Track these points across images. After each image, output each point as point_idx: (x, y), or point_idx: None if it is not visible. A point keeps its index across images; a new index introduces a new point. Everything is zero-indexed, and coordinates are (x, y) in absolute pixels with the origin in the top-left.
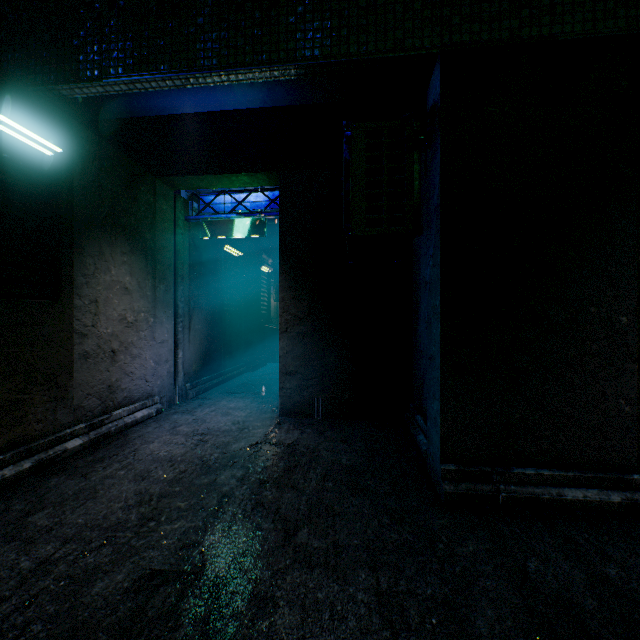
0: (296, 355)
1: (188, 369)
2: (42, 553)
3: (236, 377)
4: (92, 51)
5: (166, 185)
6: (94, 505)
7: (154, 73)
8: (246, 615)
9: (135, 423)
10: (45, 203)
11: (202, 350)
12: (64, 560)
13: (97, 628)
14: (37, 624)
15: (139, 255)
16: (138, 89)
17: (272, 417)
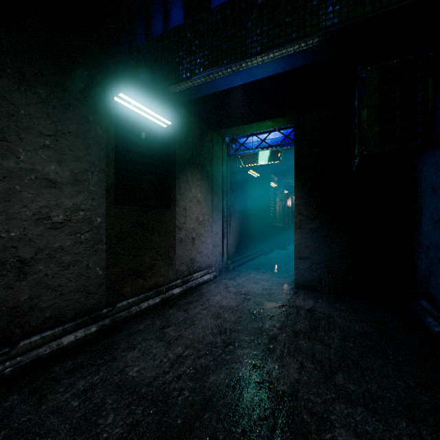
0: (307, 245)
1: (229, 251)
2: (177, 351)
3: (255, 258)
4: (186, 62)
5: (218, 135)
6: (195, 329)
7: (221, 66)
8: (312, 425)
9: (203, 282)
10: (163, 154)
11: (236, 239)
12: (189, 358)
13: (218, 403)
14: (186, 391)
15: (205, 180)
16: (210, 78)
17: (289, 288)
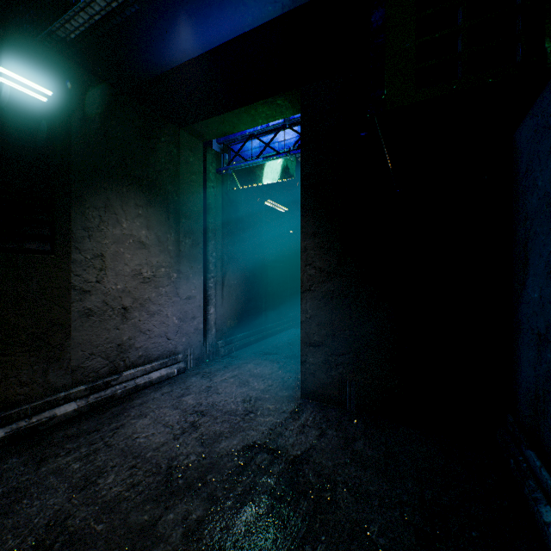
0: (321, 321)
1: (221, 325)
2: None
3: (279, 333)
4: None
5: (193, 137)
6: None
7: None
8: None
9: (149, 384)
10: (39, 152)
11: (238, 306)
12: None
13: None
14: None
15: (158, 208)
16: (115, 0)
17: (292, 397)
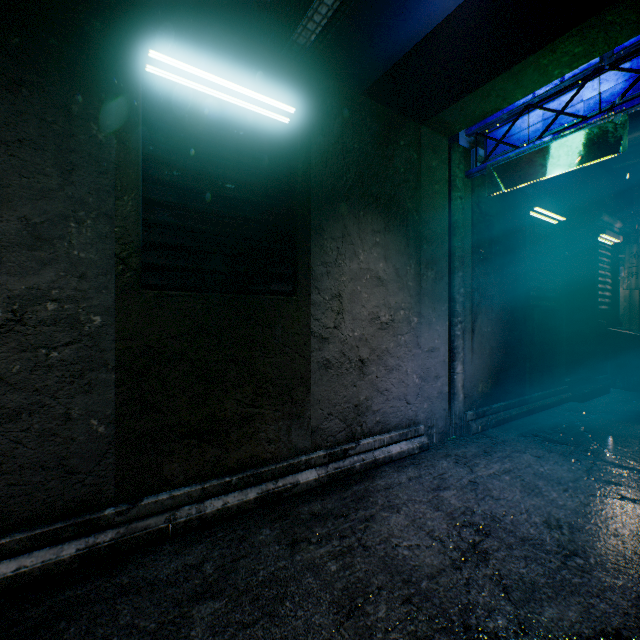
0: None
1: (469, 390)
2: None
3: (551, 407)
4: None
5: (435, 133)
6: None
7: None
8: None
9: (388, 460)
10: (282, 181)
11: (492, 363)
12: None
13: None
14: None
15: (396, 233)
16: None
17: None
